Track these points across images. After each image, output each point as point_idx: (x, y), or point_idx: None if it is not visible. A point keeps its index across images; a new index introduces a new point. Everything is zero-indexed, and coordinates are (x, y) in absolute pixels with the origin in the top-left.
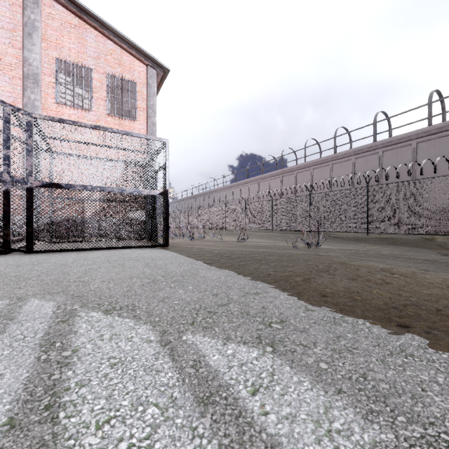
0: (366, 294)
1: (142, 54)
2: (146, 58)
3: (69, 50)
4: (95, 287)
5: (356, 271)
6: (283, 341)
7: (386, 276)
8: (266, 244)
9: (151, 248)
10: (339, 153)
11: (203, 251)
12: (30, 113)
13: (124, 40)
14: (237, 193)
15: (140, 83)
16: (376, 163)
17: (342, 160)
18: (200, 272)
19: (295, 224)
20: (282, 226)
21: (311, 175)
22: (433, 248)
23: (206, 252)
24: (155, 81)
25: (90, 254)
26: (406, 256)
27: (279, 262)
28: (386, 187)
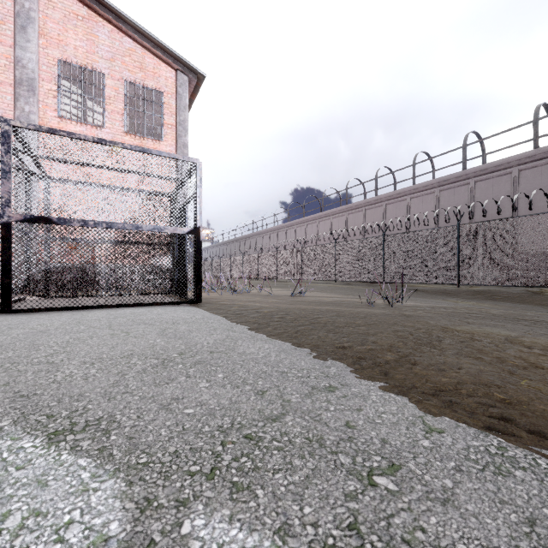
0: (513, 389)
1: (169, 55)
2: (175, 61)
3: (75, 49)
4: (63, 376)
5: (471, 342)
6: (412, 541)
7: (523, 351)
8: (330, 300)
9: (178, 305)
10: (420, 185)
11: (247, 310)
12: (7, 119)
13: (146, 37)
14: (291, 236)
15: (167, 93)
16: (466, 196)
17: (422, 193)
18: (239, 345)
19: (365, 274)
20: (348, 276)
21: (384, 212)
22: (544, 304)
23: (251, 312)
24: (186, 90)
25: (90, 314)
26: (528, 317)
27: (354, 327)
28: (483, 226)
